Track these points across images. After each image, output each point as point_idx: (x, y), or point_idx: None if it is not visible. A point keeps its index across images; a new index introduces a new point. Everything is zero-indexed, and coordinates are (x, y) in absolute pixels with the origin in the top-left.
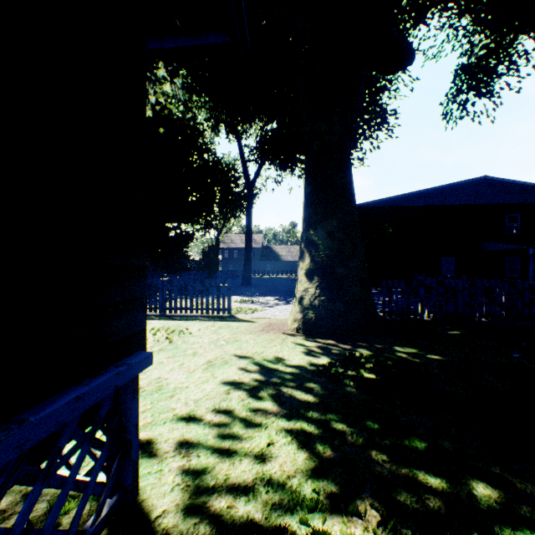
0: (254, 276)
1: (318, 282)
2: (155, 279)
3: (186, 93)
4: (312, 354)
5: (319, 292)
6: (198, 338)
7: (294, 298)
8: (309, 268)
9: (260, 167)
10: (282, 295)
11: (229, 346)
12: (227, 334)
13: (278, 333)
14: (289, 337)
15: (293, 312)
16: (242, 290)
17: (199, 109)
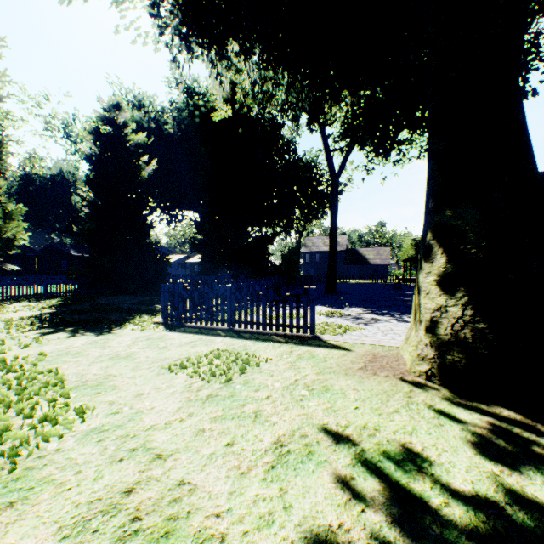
0: (338, 281)
1: (468, 297)
2: (221, 286)
3: (261, 68)
4: (489, 454)
5: (472, 314)
6: (266, 377)
7: (411, 318)
8: (446, 272)
9: (346, 155)
10: (377, 306)
11: (313, 402)
12: (310, 373)
13: (394, 379)
14: (416, 390)
15: (415, 341)
16: (325, 298)
17: (276, 88)
